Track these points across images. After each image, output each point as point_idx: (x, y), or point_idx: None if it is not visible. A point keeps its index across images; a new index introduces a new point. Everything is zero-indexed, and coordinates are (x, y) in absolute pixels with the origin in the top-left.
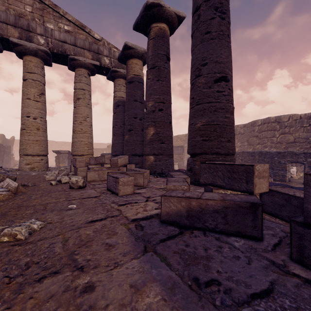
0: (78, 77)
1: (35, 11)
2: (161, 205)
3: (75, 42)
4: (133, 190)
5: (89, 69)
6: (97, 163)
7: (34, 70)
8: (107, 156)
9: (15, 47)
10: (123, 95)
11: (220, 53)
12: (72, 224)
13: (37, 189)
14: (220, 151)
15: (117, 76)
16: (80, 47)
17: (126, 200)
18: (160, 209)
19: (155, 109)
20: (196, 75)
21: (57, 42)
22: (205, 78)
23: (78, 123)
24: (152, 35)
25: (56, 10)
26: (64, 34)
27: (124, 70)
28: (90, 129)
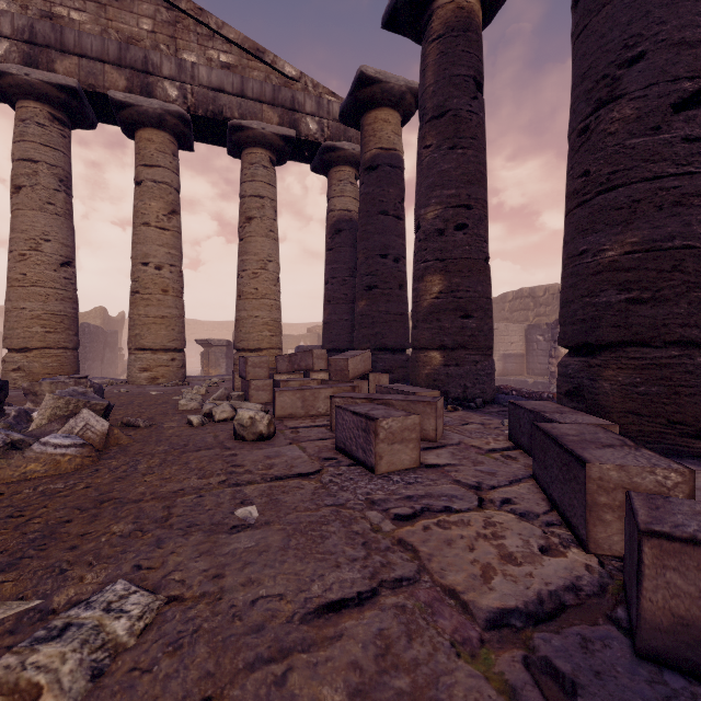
0: (249, 168)
1: (160, 30)
2: (641, 577)
3: (242, 87)
4: (419, 457)
5: (273, 149)
6: (294, 369)
7: (157, 159)
8: (317, 351)
9: (119, 112)
10: (350, 206)
11: (694, 14)
12: (255, 621)
13: (155, 438)
14: (700, 337)
15: (336, 160)
16: (253, 98)
17: (409, 498)
18: (566, 557)
19: (445, 226)
20: (597, 99)
21: (203, 91)
22: (636, 102)
23: (249, 275)
24: (436, 30)
25: (201, 22)
26: (219, 73)
27: (352, 145)
28: (274, 290)
